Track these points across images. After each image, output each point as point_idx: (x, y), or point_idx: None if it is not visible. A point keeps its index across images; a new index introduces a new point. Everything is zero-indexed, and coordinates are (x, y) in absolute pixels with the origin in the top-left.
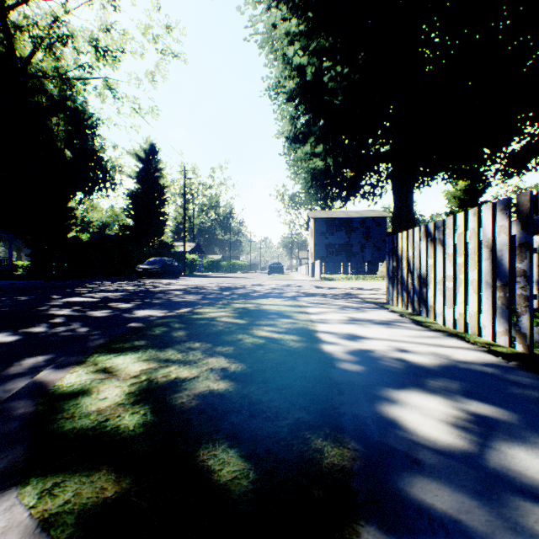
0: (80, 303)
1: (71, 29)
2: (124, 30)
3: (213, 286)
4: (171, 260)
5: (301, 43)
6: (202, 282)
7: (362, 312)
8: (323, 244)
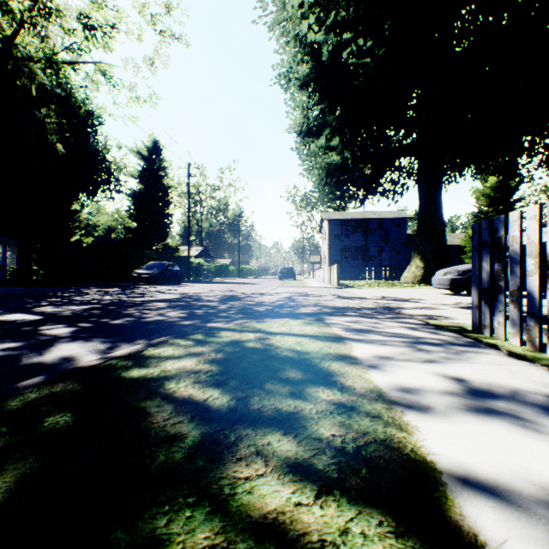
0: (1, 325)
1: (59, 8)
2: (117, 6)
3: (212, 295)
4: (172, 264)
5: (316, 16)
6: (202, 289)
7: (464, 360)
8: (338, 247)
